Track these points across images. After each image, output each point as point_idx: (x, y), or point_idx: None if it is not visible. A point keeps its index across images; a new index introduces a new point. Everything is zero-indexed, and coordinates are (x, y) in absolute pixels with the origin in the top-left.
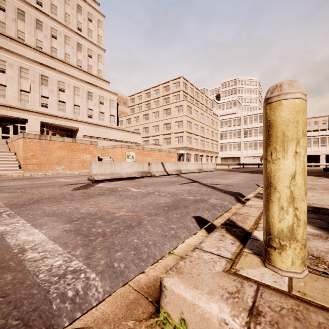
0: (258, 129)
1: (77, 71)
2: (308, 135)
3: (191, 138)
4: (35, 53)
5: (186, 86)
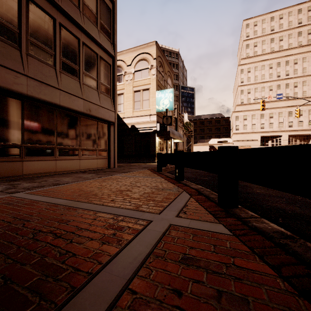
0: None
1: None
2: None
3: None
4: (285, 101)
5: None
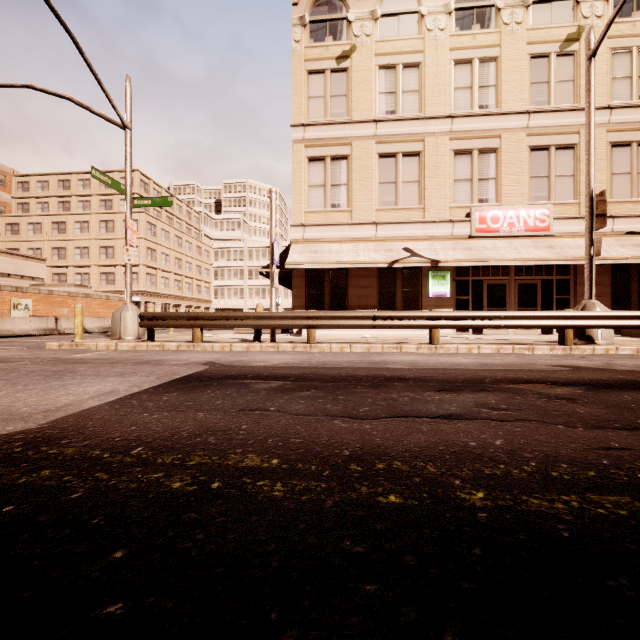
0: None
1: None
2: None
3: (155, 276)
4: None
5: (146, 186)
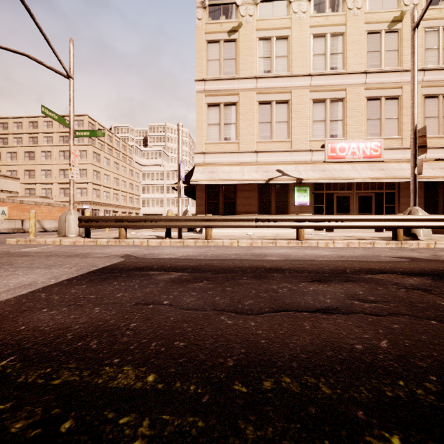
0: None
1: None
2: None
3: (100, 191)
4: None
5: (93, 127)
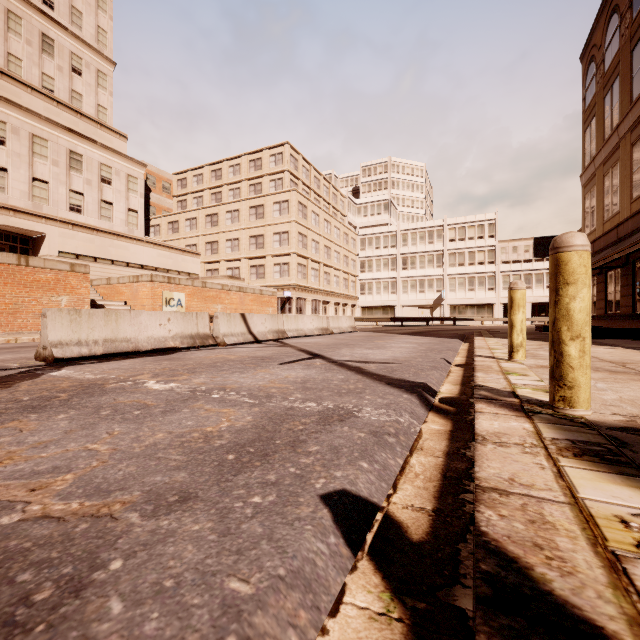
0: (426, 255)
1: (41, 100)
2: (506, 270)
3: (306, 267)
4: None
5: (296, 162)
